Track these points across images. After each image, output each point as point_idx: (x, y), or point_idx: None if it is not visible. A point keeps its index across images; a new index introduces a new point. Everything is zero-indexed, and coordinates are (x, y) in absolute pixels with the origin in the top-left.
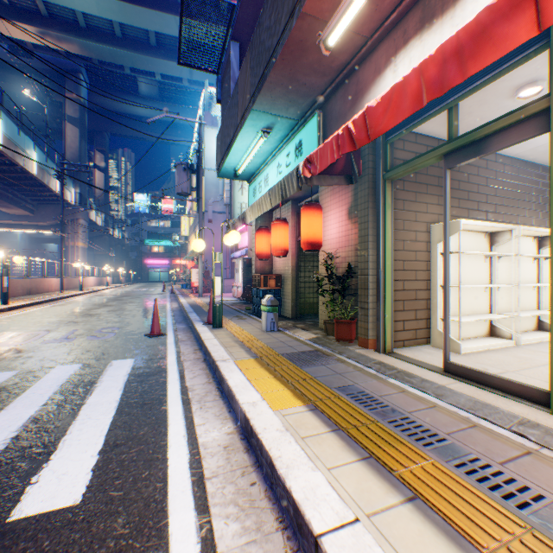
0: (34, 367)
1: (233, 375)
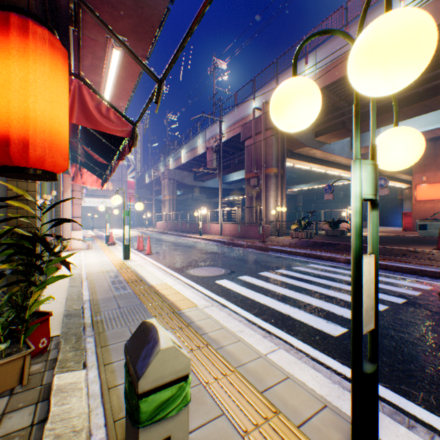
0: (382, 313)
1: (191, 294)
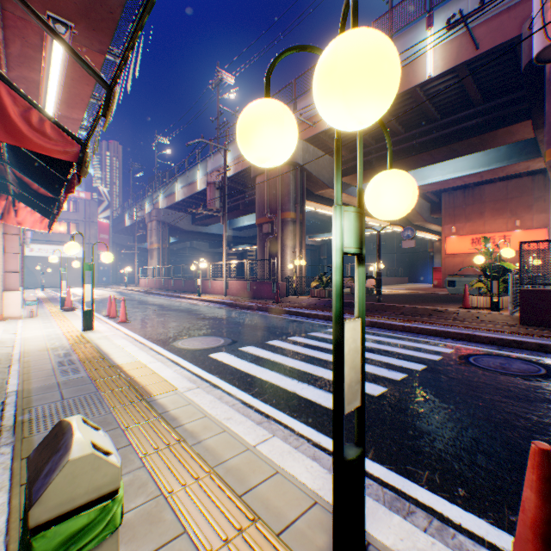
0: (400, 383)
1: (172, 374)
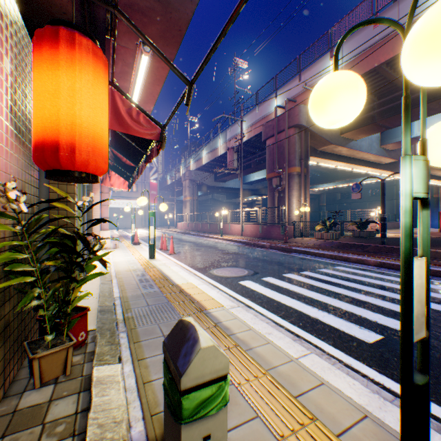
0: None
1: (216, 294)
